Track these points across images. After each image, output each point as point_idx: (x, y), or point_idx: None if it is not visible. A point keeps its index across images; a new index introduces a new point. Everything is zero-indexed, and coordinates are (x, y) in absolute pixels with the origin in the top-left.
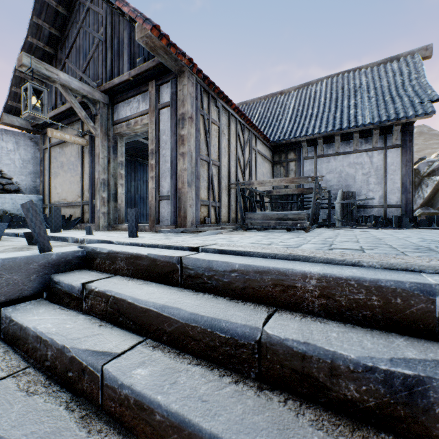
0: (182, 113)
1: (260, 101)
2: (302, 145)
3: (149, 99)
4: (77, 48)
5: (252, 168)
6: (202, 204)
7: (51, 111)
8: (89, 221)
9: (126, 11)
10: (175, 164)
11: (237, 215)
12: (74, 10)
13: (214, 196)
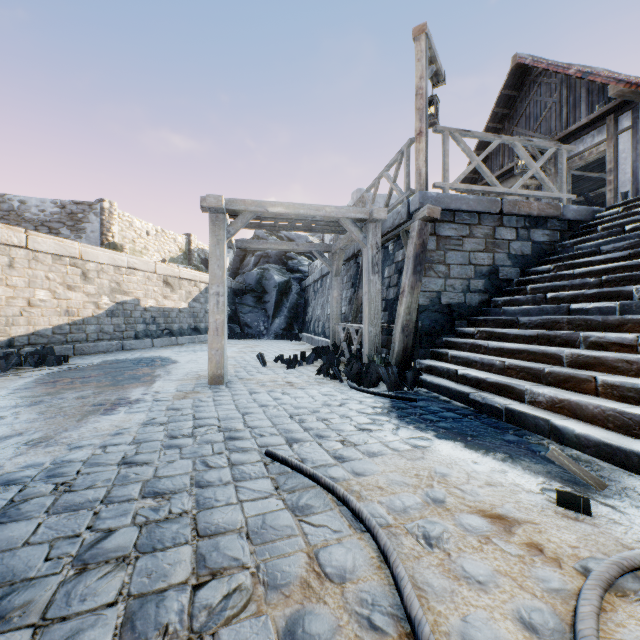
0: None
1: None
2: None
3: (605, 131)
4: (526, 116)
5: None
6: None
7: (497, 171)
8: None
9: (598, 81)
10: (636, 173)
11: None
12: (522, 89)
13: None
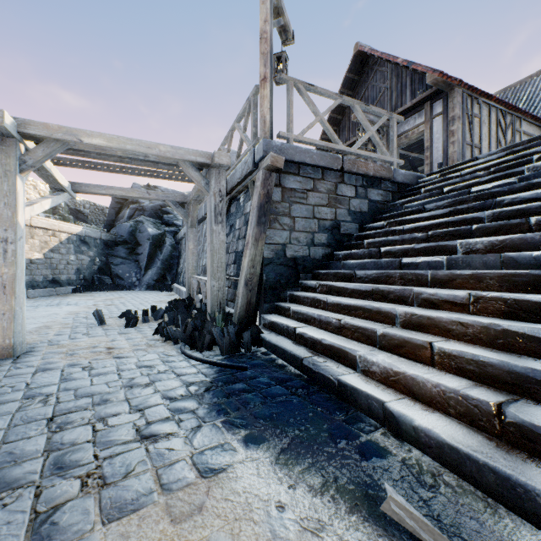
0: (451, 116)
1: (530, 80)
2: None
3: (424, 114)
4: (365, 98)
5: None
6: None
7: (343, 144)
8: None
9: (419, 69)
10: (446, 151)
11: None
12: (363, 75)
13: None
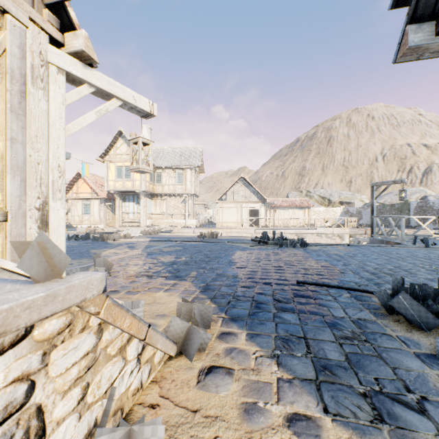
0: None
1: None
2: None
3: None
4: None
5: None
6: None
7: None
8: None
9: None
10: None
11: None
12: None
13: None
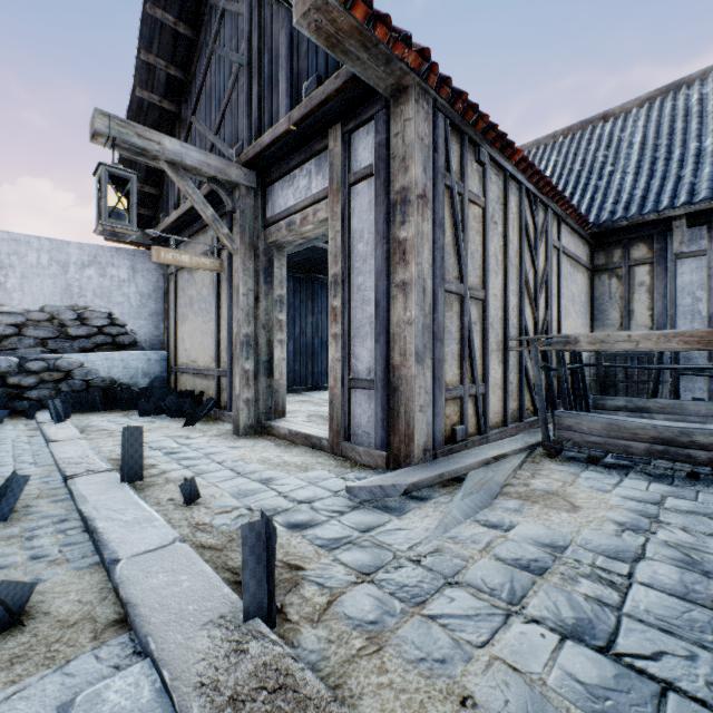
0: (401, 188)
1: (553, 142)
2: (671, 227)
3: (328, 165)
4: (207, 92)
5: (551, 290)
6: (446, 397)
7: (172, 211)
8: (227, 407)
9: None
10: (384, 310)
11: (522, 402)
12: (203, 25)
13: (473, 372)
